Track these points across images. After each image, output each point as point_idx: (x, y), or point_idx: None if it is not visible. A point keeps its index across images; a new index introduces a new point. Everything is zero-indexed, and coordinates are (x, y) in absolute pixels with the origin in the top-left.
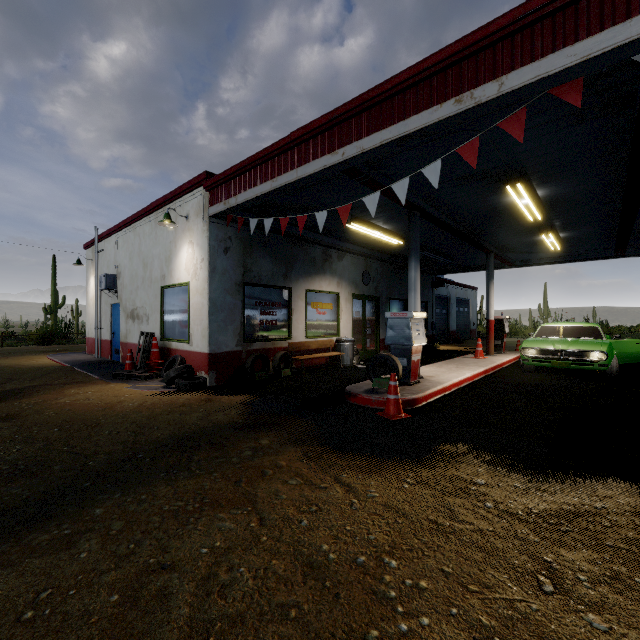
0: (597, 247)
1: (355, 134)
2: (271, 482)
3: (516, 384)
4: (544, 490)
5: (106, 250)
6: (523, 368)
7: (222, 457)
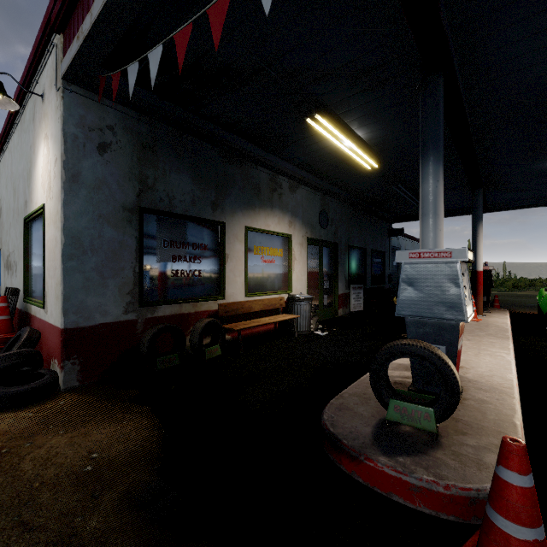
0: None
1: None
2: None
3: None
4: None
5: None
6: None
7: None
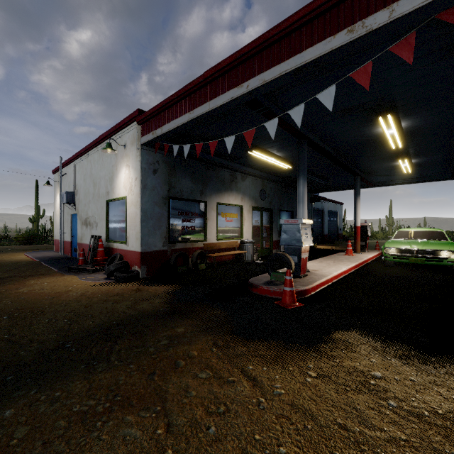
0: (438, 171)
1: (257, 69)
2: (182, 375)
3: (382, 276)
4: (439, 384)
5: (68, 174)
6: (385, 263)
7: (141, 346)
